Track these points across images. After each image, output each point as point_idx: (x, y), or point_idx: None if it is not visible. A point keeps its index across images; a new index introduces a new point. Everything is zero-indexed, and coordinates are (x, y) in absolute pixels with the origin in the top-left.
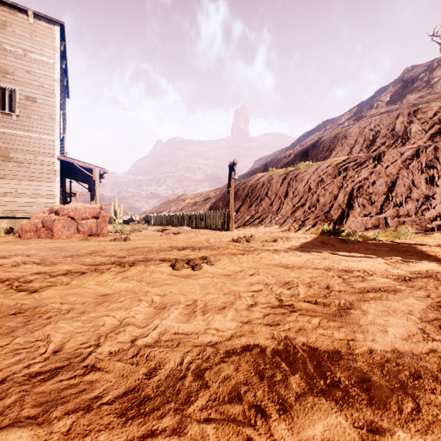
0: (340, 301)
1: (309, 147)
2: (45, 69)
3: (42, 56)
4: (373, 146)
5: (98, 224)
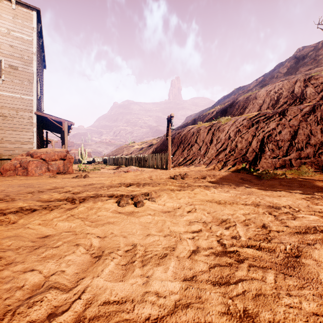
0: (285, 246)
1: (227, 106)
2: (25, 45)
3: (22, 34)
4: (277, 104)
5: (65, 165)
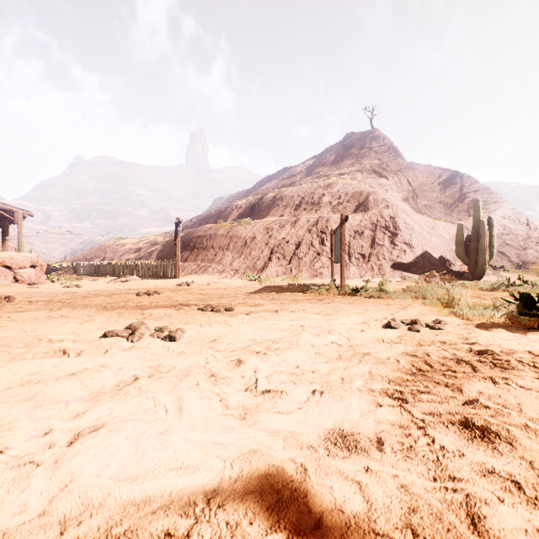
0: (209, 299)
1: (257, 202)
2: None
3: None
4: (299, 210)
5: (36, 274)
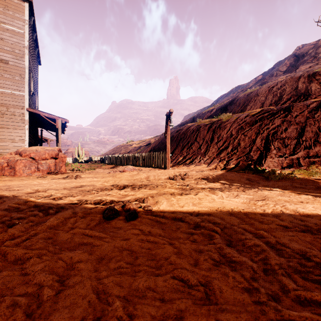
0: None
1: (227, 104)
2: (16, 38)
3: (13, 26)
4: (281, 101)
5: (57, 164)
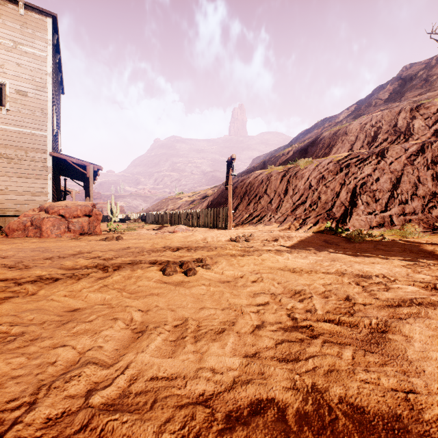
0: (370, 320)
1: (308, 144)
2: (37, 63)
3: (33, 48)
4: (375, 142)
5: (91, 223)
